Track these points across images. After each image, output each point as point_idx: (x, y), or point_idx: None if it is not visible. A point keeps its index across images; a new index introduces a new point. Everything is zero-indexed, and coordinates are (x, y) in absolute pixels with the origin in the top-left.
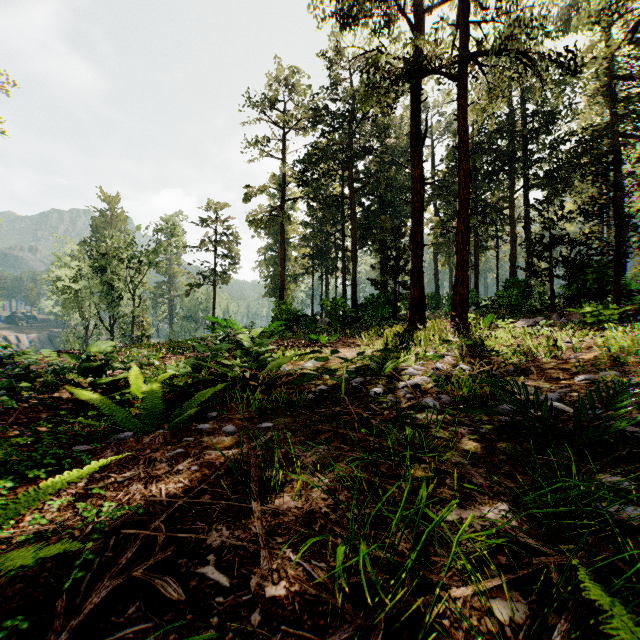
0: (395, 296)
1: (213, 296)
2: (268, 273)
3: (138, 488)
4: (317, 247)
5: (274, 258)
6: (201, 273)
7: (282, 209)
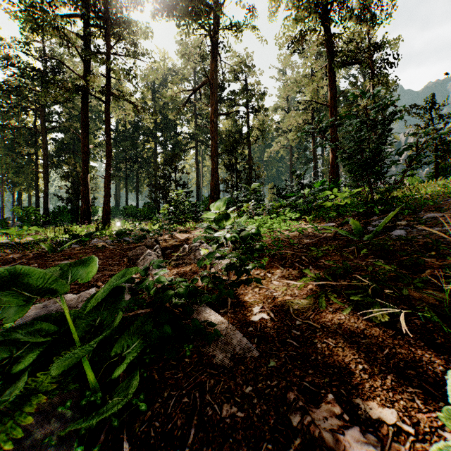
0: (78, 208)
1: None
2: None
3: None
4: (9, 163)
5: None
6: None
7: None
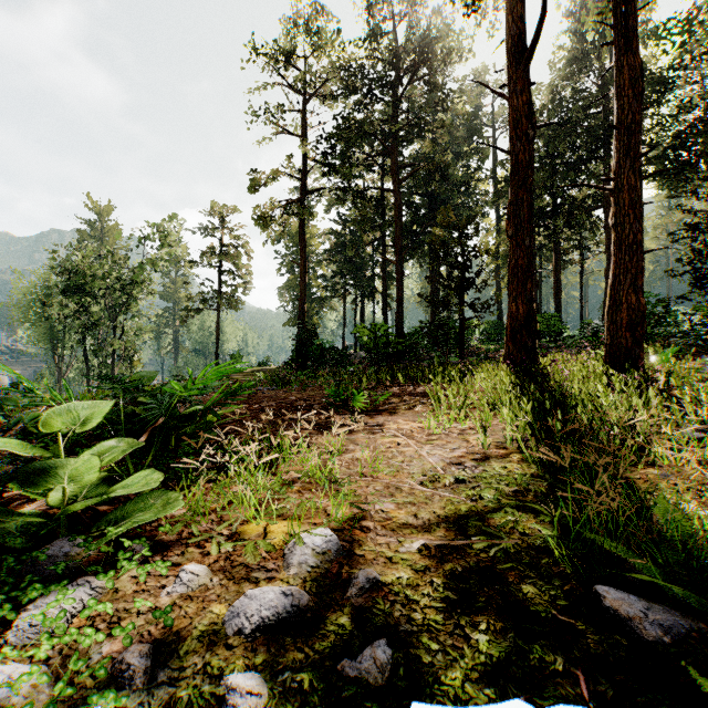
0: (462, 321)
1: (216, 324)
2: (289, 296)
3: None
4: (350, 261)
5: (297, 278)
6: (201, 294)
7: (302, 205)
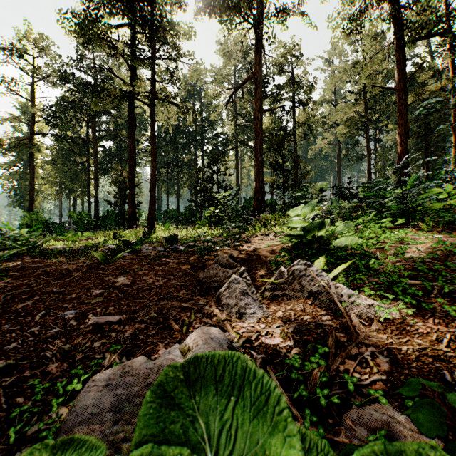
0: (124, 212)
1: None
2: (13, 186)
3: (7, 265)
4: (65, 171)
5: (20, 174)
6: None
7: (31, 140)
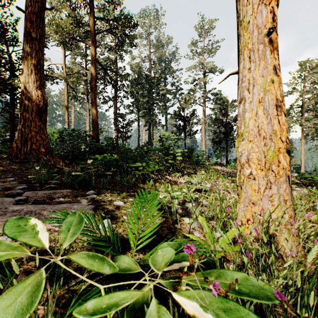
0: None
1: None
2: None
3: None
4: None
5: None
6: None
7: None
